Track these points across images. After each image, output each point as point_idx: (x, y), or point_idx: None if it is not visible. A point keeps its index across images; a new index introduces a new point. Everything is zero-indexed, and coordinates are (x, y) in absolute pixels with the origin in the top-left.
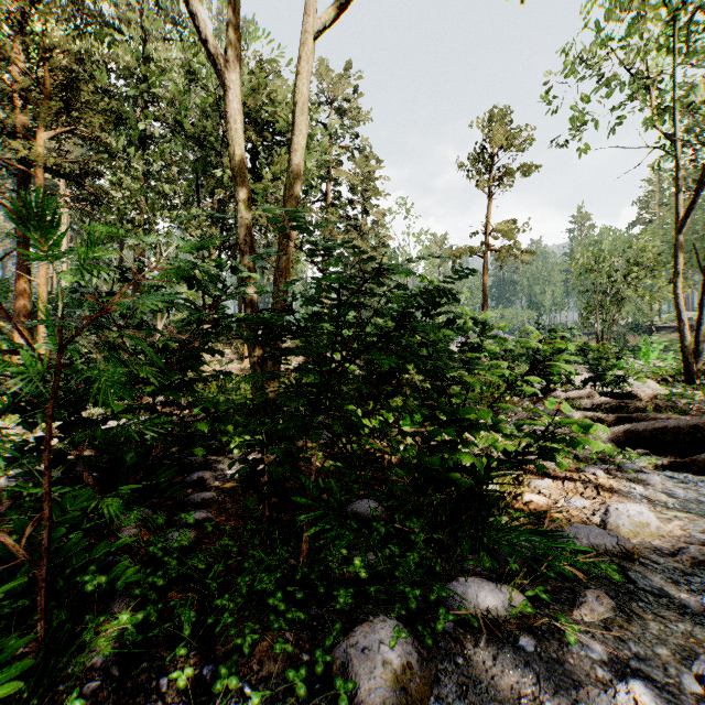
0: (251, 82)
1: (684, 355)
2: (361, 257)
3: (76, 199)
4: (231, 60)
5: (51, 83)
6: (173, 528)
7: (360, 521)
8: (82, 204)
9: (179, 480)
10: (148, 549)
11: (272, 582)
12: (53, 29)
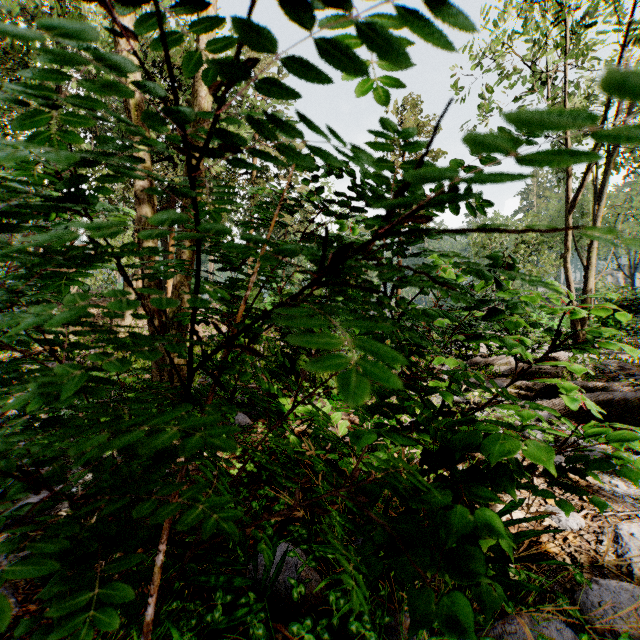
0: None
1: (573, 322)
2: (286, 230)
3: None
4: None
5: None
6: None
7: (272, 594)
8: None
9: (1, 512)
10: None
11: None
12: None
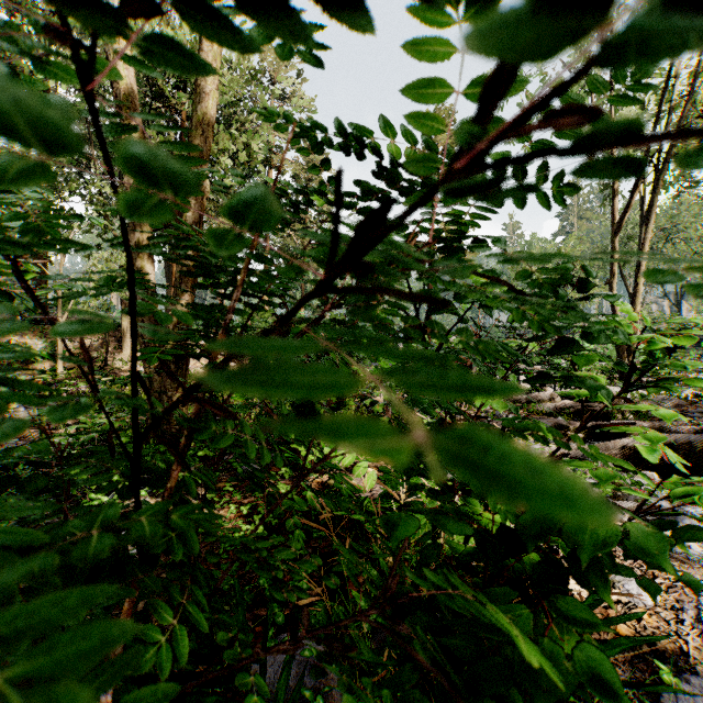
0: None
1: (619, 354)
2: None
3: None
4: None
5: None
6: None
7: None
8: None
9: None
10: None
11: None
12: None
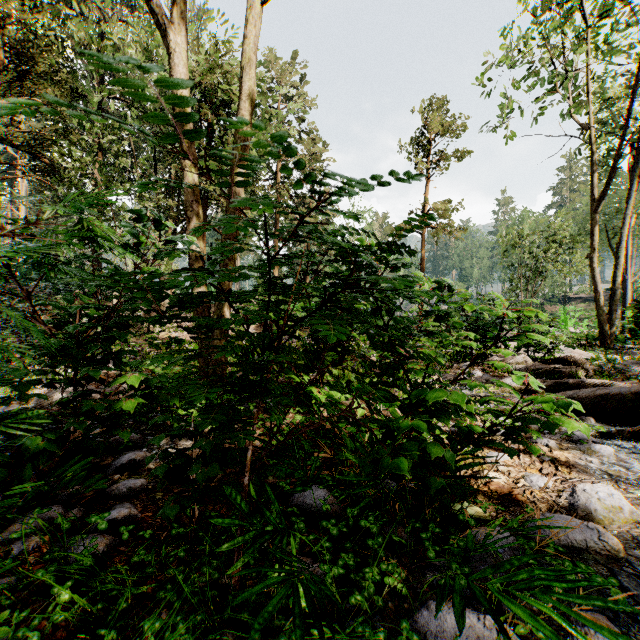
0: (206, 63)
1: (600, 322)
2: None
3: (30, 170)
4: (177, 22)
5: (3, 54)
6: (80, 535)
7: (308, 514)
8: (36, 174)
9: (107, 463)
10: (35, 574)
11: (190, 628)
12: (7, 2)
